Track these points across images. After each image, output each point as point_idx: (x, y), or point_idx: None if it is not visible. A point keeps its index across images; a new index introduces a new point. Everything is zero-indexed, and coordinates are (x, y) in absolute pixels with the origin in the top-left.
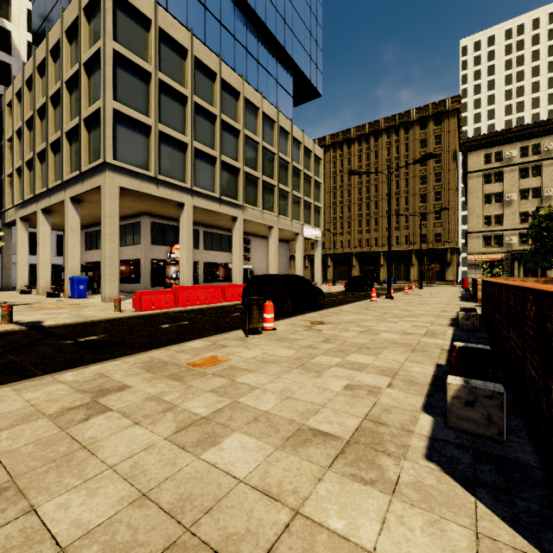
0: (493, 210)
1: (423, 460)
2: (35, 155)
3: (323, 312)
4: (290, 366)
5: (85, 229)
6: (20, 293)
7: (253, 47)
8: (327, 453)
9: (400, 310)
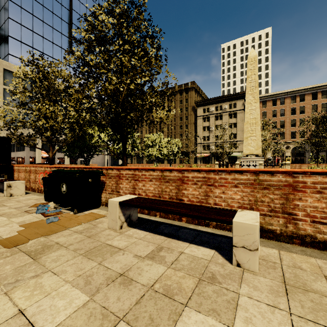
0: (206, 134)
1: None
2: None
3: None
4: None
5: None
6: None
7: None
8: None
9: None
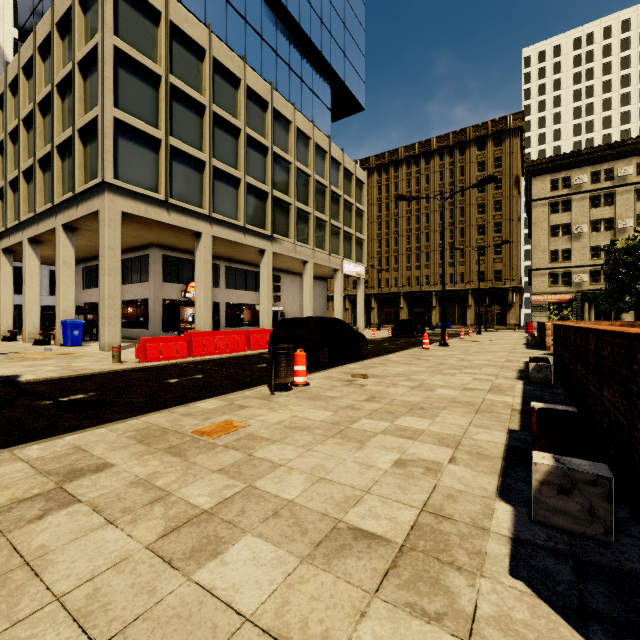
0: (561, 244)
1: (507, 576)
2: (21, 173)
3: (366, 362)
4: (325, 434)
5: (82, 263)
6: (2, 340)
7: (284, 50)
8: (372, 567)
9: (457, 360)
